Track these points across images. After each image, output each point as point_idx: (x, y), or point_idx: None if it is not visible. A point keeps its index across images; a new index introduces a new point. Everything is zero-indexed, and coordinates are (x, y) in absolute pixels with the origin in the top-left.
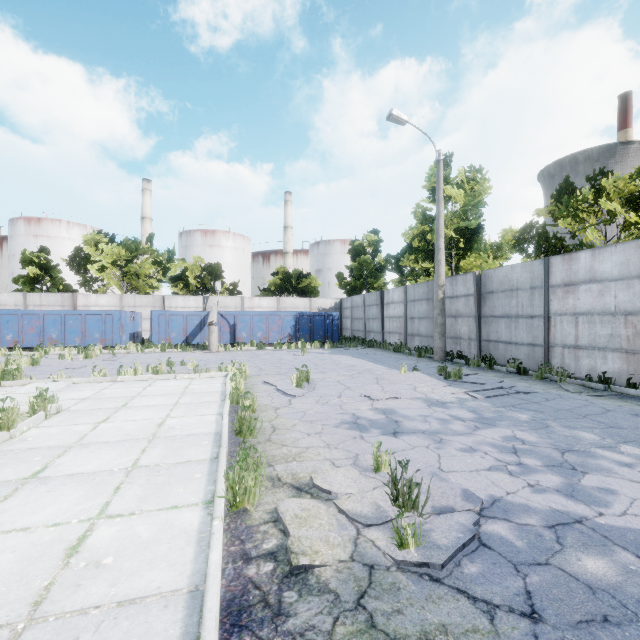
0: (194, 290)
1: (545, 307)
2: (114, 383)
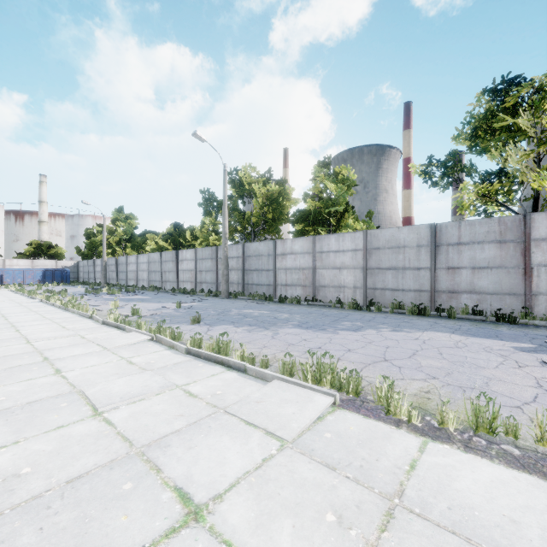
0: None
1: (126, 269)
2: None
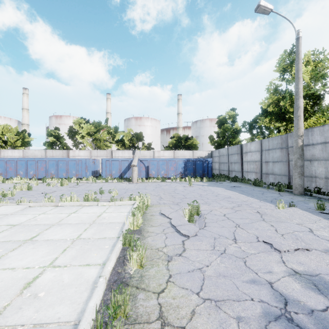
0: (128, 147)
1: None
2: (55, 208)
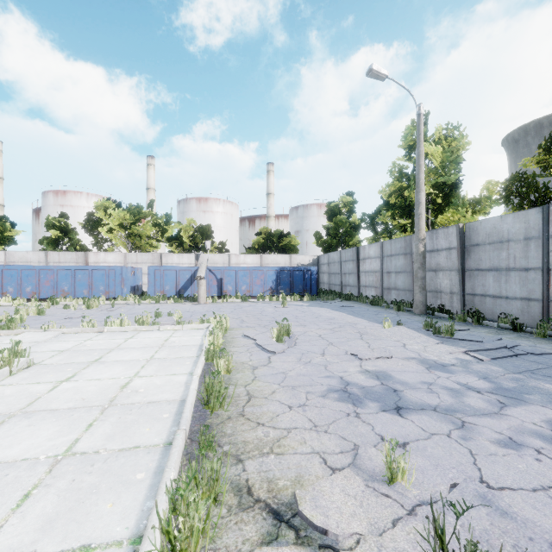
0: (187, 248)
1: (544, 259)
2: (100, 334)
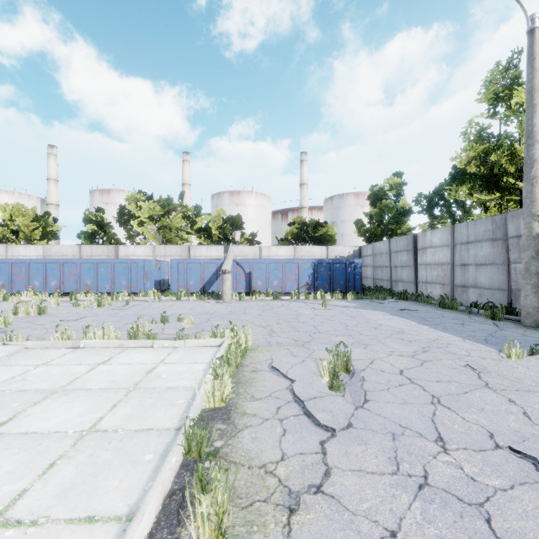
0: (216, 240)
1: None
2: (71, 351)
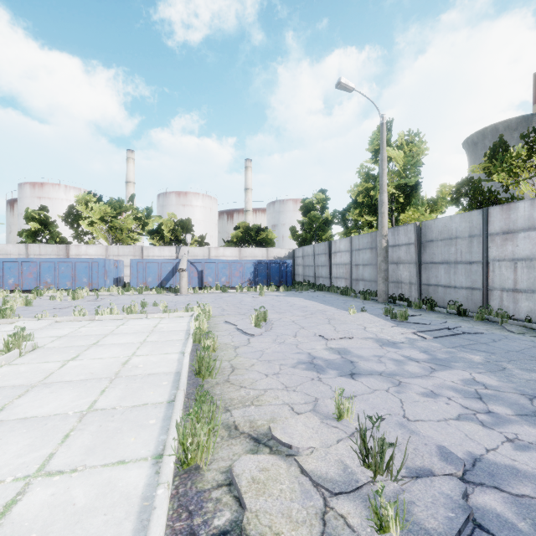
0: (168, 242)
1: (484, 254)
2: (92, 322)
